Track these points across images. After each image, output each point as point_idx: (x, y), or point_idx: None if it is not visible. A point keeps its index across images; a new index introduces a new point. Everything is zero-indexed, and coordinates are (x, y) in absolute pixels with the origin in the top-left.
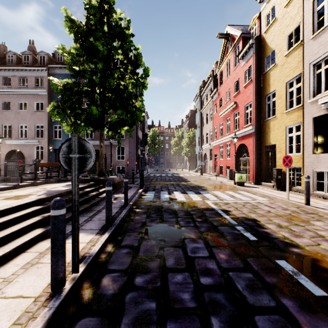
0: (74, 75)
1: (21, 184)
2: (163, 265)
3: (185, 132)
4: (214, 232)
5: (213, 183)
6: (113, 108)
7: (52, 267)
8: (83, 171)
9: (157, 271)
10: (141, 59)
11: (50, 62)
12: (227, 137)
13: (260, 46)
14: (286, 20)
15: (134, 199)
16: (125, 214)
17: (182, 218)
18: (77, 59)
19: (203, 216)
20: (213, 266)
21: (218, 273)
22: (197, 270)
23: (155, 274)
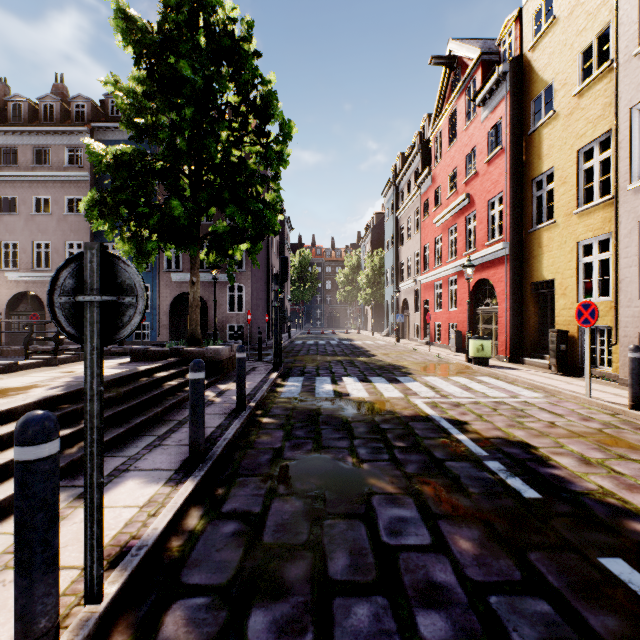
0: (136, 137)
1: (22, 363)
2: (321, 571)
3: (364, 258)
4: (438, 476)
5: (423, 359)
6: (217, 204)
7: (15, 602)
8: (115, 338)
9: (305, 593)
10: (275, 103)
11: (96, 117)
12: (451, 266)
13: (521, 78)
14: (577, 19)
15: (258, 394)
16: (237, 430)
17: (362, 440)
18: (143, 105)
19: (410, 435)
20: (446, 575)
21: (460, 601)
22: (407, 588)
23: (299, 601)
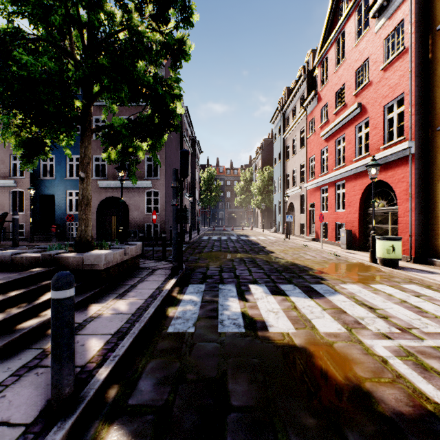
0: (15, 12)
1: None
2: None
3: (255, 174)
4: None
5: (320, 256)
6: (101, 81)
7: None
8: None
9: None
10: None
11: None
12: (340, 171)
13: None
14: None
15: (131, 332)
16: None
17: None
18: None
19: None
20: None
21: None
22: None
23: None
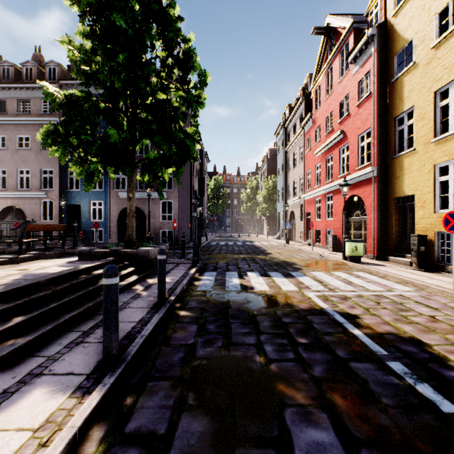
0: (85, 83)
1: None
2: None
3: (261, 182)
4: (346, 381)
5: (308, 256)
6: (147, 135)
7: None
8: None
9: None
10: (194, 57)
11: (64, 77)
12: (329, 186)
13: (385, 39)
14: None
15: (179, 288)
16: (156, 325)
17: (268, 335)
18: (91, 59)
19: (310, 330)
20: None
21: None
22: None
23: None
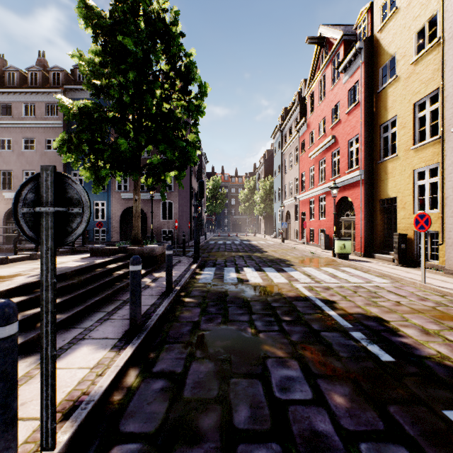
0: (95, 94)
1: (11, 258)
2: (228, 421)
3: (258, 182)
4: (315, 343)
5: (301, 254)
6: (153, 142)
7: None
8: (66, 241)
9: (215, 440)
10: (195, 70)
11: (67, 81)
12: (321, 188)
13: (372, 52)
14: (413, 9)
15: (182, 280)
16: (166, 307)
17: (258, 315)
18: (100, 71)
19: (293, 311)
20: (325, 425)
21: (338, 447)
22: (295, 436)
23: (211, 447)
